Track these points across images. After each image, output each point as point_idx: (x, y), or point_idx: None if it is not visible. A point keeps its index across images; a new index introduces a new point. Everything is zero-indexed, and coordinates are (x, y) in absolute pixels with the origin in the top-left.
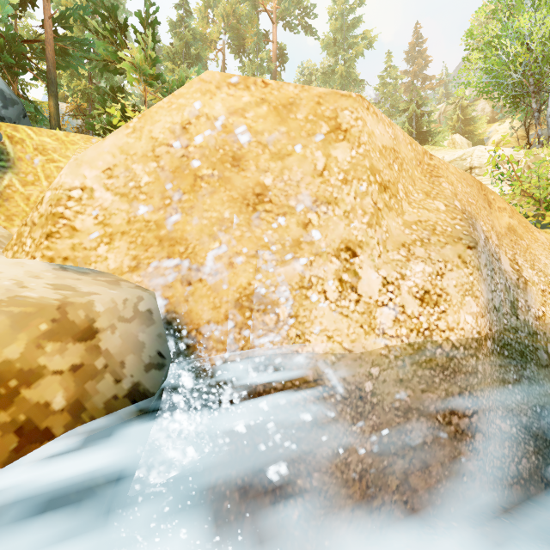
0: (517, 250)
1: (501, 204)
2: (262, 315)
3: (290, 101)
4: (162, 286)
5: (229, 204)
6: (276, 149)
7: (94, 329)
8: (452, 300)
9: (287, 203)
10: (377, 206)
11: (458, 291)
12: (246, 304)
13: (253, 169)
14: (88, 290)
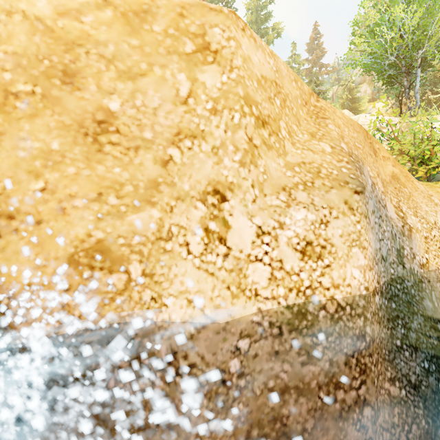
0: (401, 197)
1: (385, 153)
2: (107, 274)
3: (143, 8)
4: None
5: (58, 131)
6: (125, 67)
7: None
8: (337, 252)
9: (140, 134)
10: (253, 142)
11: (344, 242)
12: (84, 261)
13: (92, 89)
14: None
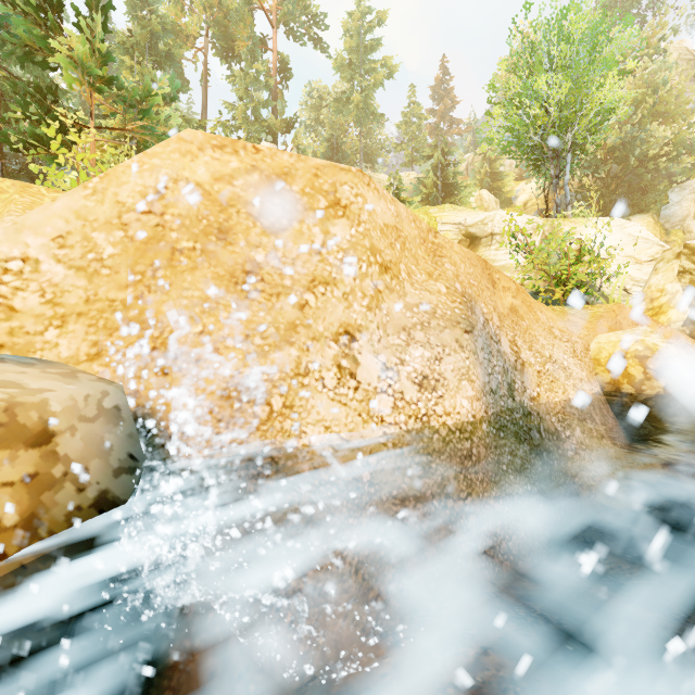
0: (518, 331)
1: (506, 283)
2: (253, 407)
3: (284, 171)
4: (131, 377)
5: (214, 281)
6: (269, 223)
7: (50, 432)
8: (449, 385)
9: (281, 282)
10: (378, 288)
11: (455, 376)
12: (234, 395)
13: (242, 244)
14: (39, 387)
